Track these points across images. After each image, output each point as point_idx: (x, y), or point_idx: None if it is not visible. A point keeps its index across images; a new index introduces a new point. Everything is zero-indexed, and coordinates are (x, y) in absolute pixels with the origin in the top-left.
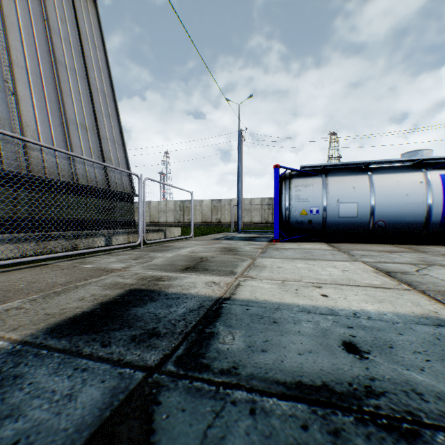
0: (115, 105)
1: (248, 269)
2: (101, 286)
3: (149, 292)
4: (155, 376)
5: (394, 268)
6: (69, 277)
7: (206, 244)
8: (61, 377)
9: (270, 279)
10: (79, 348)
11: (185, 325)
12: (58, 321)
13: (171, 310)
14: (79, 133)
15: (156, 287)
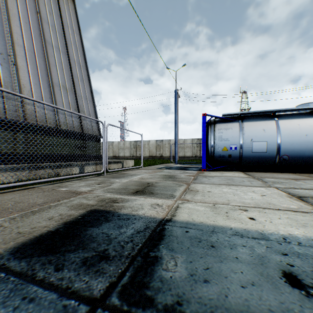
0: (87, 72)
1: (184, 193)
2: (68, 206)
3: (105, 212)
4: (98, 312)
5: (303, 193)
6: (46, 198)
7: (152, 172)
8: (6, 310)
9: (203, 202)
10: (34, 271)
11: (132, 247)
12: (26, 240)
13: (121, 231)
14: (61, 92)
15: (111, 208)
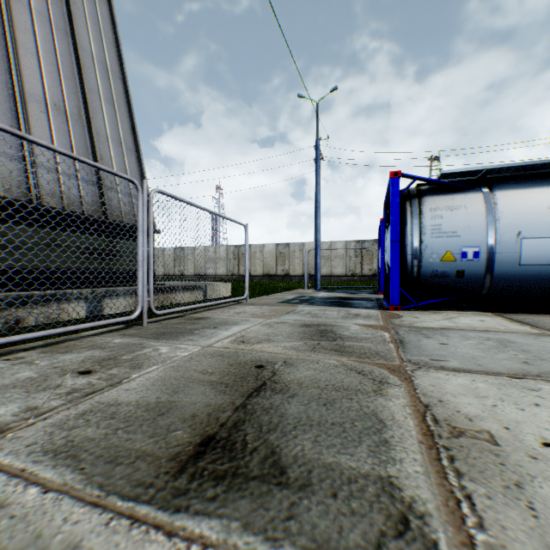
0: (125, 88)
1: (447, 465)
2: None
3: None
4: None
5: None
6: None
7: (269, 314)
8: None
9: None
10: None
11: None
12: None
13: None
14: (50, 119)
15: None
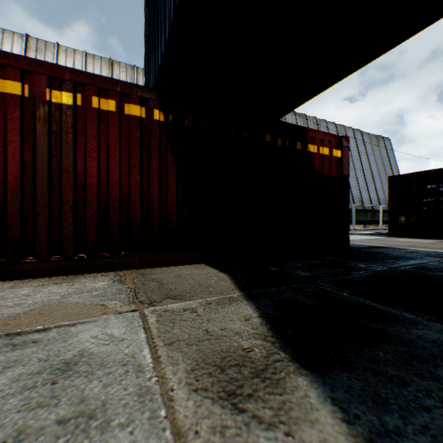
0: None
1: None
2: None
3: None
4: None
5: None
6: None
7: None
8: None
9: None
10: None
11: None
12: None
13: None
14: None
15: None
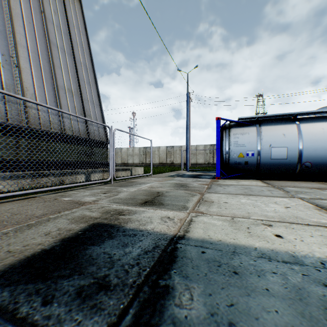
0: (94, 75)
1: (198, 204)
2: (69, 219)
3: (109, 227)
4: None
5: None
6: (47, 209)
7: (162, 180)
8: None
9: (220, 215)
10: (17, 304)
11: (139, 272)
12: (14, 261)
13: (126, 250)
14: (67, 96)
15: (116, 221)
